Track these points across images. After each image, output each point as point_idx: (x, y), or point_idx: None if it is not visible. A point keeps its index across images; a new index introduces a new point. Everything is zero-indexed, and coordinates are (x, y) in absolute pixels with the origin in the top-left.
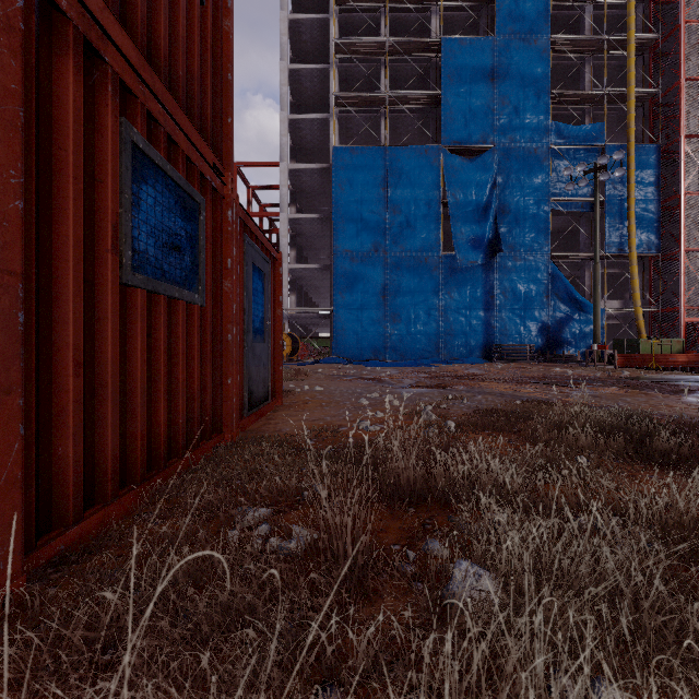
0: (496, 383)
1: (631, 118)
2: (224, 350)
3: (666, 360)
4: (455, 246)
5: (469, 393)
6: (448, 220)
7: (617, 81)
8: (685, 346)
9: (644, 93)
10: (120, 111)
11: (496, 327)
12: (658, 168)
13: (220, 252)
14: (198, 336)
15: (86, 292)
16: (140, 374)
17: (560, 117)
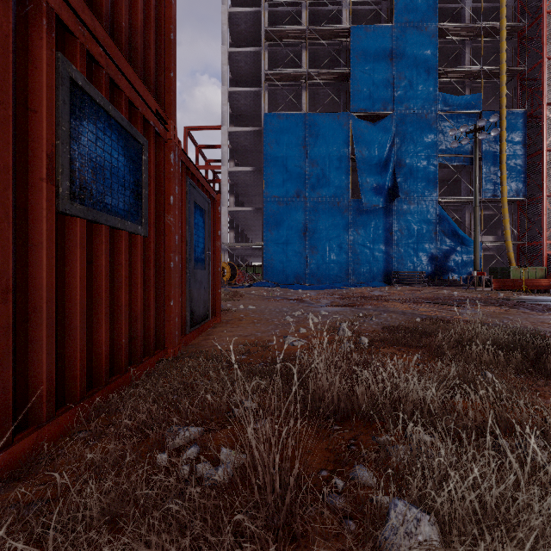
0: (397, 303)
1: (503, 89)
2: (167, 275)
3: (532, 284)
4: (362, 192)
5: (376, 312)
6: (355, 172)
7: (491, 60)
8: (546, 273)
9: (514, 69)
10: (58, 48)
11: (394, 257)
12: (524, 130)
13: (163, 190)
14: (141, 264)
15: (18, 218)
16: (79, 298)
17: (446, 89)
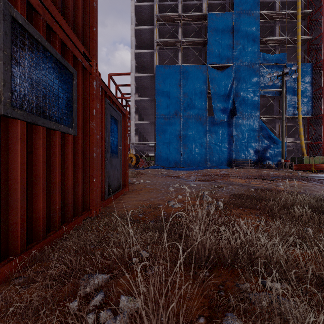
0: (237, 179)
1: (299, 50)
2: (91, 162)
3: (317, 167)
4: (214, 112)
5: (225, 184)
6: (210, 100)
7: (291, 33)
8: None
9: (305, 38)
10: None
11: (233, 151)
12: (312, 75)
13: (88, 105)
14: (71, 154)
15: None
16: (20, 178)
17: (264, 50)
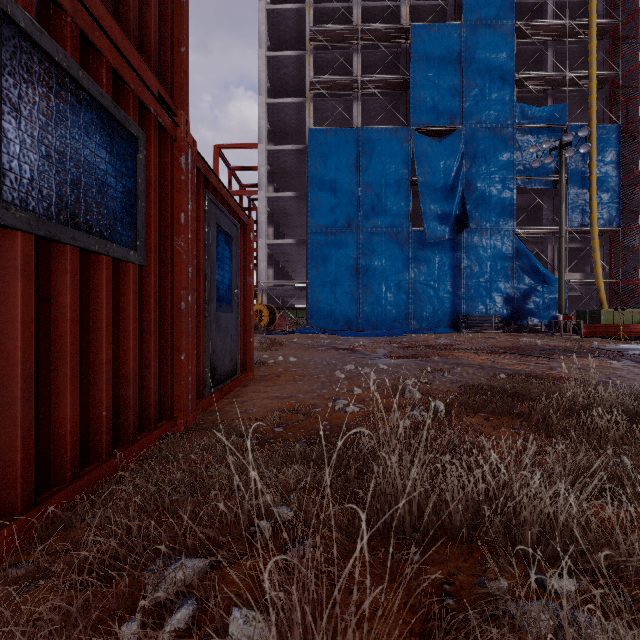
0: (470, 354)
1: (593, 99)
2: (176, 320)
3: (629, 331)
4: (424, 222)
5: (446, 365)
6: (417, 197)
7: (578, 65)
8: None
9: (605, 75)
10: None
11: (463, 298)
12: (618, 147)
13: (170, 204)
14: (134, 303)
15: None
16: (21, 355)
17: (524, 99)
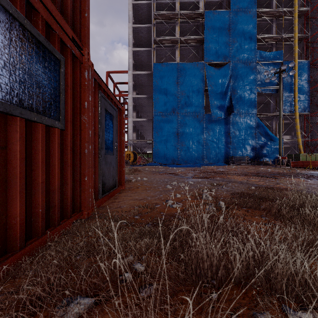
0: (235, 176)
1: (296, 48)
2: (82, 159)
3: (314, 164)
4: (211, 109)
5: (224, 182)
6: (207, 97)
7: (288, 31)
8: None
9: (302, 36)
10: None
11: (230, 148)
12: (308, 72)
13: (79, 97)
14: (58, 150)
15: None
16: None
17: (261, 48)
